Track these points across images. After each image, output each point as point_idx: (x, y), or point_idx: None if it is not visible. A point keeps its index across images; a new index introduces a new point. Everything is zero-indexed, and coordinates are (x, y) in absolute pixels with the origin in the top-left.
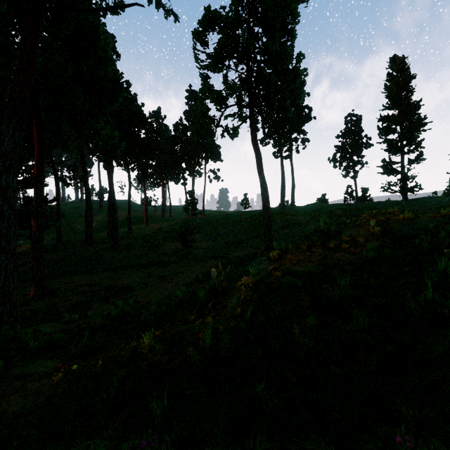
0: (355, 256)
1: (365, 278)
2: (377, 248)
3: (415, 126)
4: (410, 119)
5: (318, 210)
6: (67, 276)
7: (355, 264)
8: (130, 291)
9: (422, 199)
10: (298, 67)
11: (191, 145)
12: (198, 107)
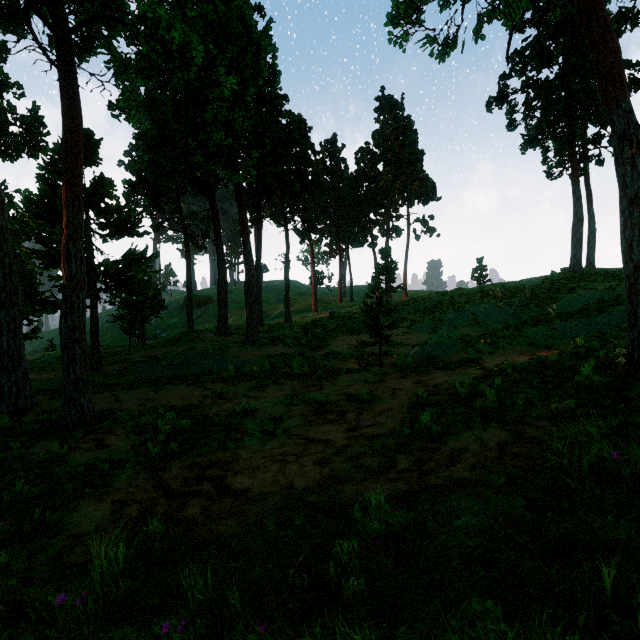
0: None
1: None
2: None
3: None
4: None
5: None
6: (155, 386)
7: None
8: (229, 441)
9: None
10: None
11: (384, 179)
12: None
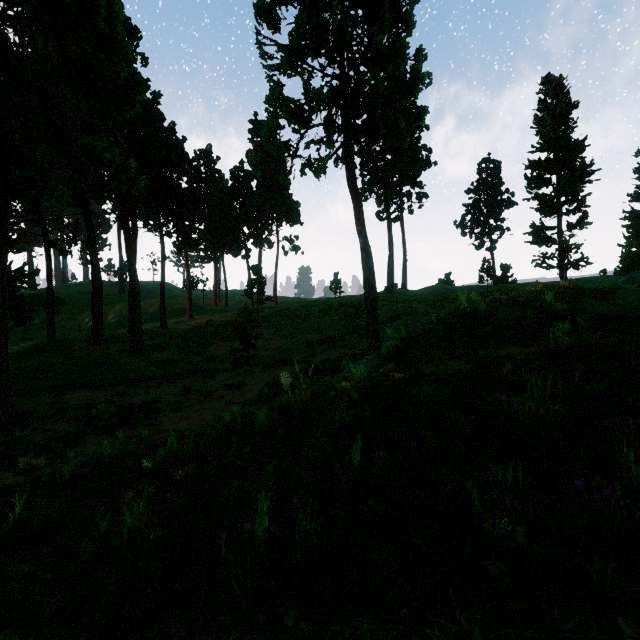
0: (529, 350)
1: (576, 382)
2: (570, 333)
3: (577, 176)
4: (570, 166)
5: (441, 295)
6: (53, 393)
7: (538, 360)
8: (151, 415)
9: (587, 279)
10: (418, 68)
11: (257, 200)
12: (264, 124)
